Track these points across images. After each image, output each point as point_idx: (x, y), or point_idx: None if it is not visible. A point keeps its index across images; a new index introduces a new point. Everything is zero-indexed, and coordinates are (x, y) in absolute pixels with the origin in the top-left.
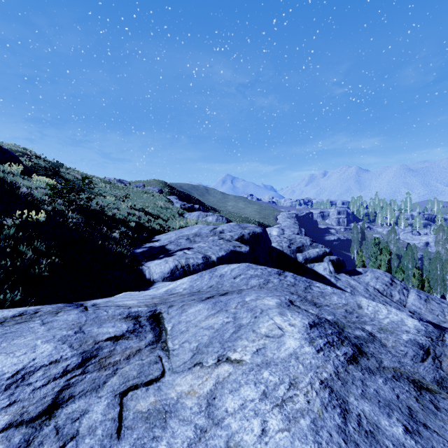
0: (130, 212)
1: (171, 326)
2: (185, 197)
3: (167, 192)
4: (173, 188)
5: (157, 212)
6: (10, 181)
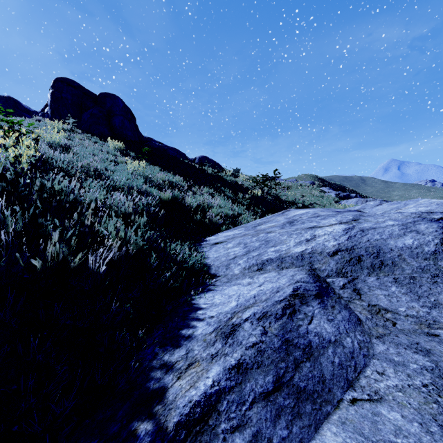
0: (295, 197)
1: (368, 211)
2: (338, 189)
3: (318, 185)
4: (324, 181)
5: (313, 200)
6: (231, 179)
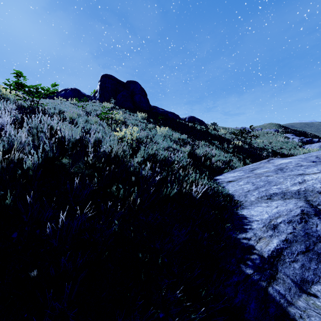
0: (265, 144)
1: None
2: (299, 134)
3: (281, 132)
4: (287, 128)
5: (279, 145)
6: (215, 133)
